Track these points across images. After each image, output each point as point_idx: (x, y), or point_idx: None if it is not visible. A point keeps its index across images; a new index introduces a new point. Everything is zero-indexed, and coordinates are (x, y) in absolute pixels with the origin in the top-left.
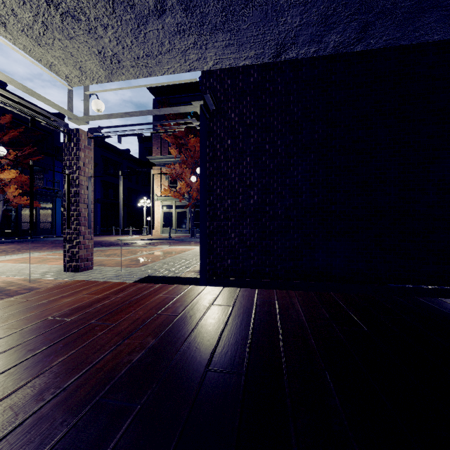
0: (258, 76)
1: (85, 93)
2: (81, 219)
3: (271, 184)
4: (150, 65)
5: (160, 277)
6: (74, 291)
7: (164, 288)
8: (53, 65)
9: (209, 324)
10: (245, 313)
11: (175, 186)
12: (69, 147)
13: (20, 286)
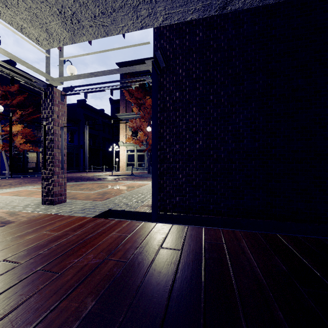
0: (203, 35)
1: (60, 59)
2: (56, 161)
3: (215, 131)
4: (106, 24)
5: (118, 211)
6: (39, 226)
7: (118, 225)
8: (23, 28)
9: (156, 277)
10: (195, 261)
11: (136, 135)
12: (46, 102)
13: (0, 218)
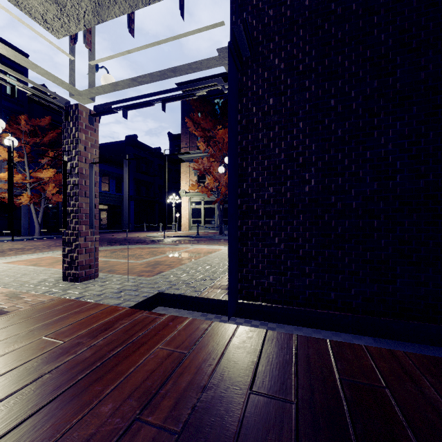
0: None
1: (90, 63)
2: (82, 216)
3: (339, 161)
4: None
5: (174, 295)
6: (41, 324)
7: (170, 326)
8: None
9: None
10: None
11: (203, 182)
12: (67, 127)
13: None
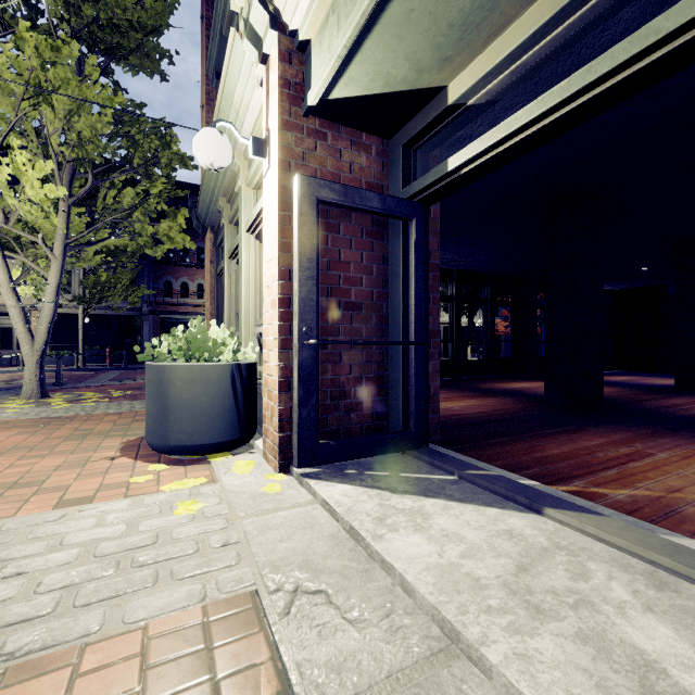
0: None
1: None
2: None
3: None
4: None
5: None
6: None
7: None
8: None
9: None
10: None
11: None
12: None
13: None
